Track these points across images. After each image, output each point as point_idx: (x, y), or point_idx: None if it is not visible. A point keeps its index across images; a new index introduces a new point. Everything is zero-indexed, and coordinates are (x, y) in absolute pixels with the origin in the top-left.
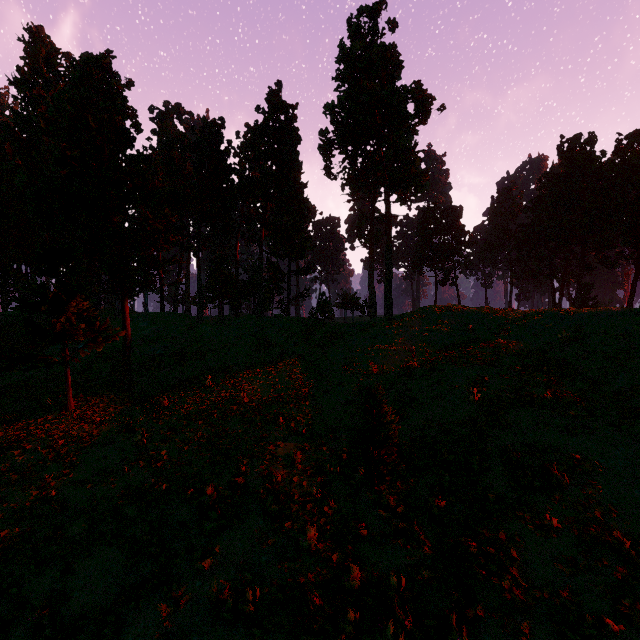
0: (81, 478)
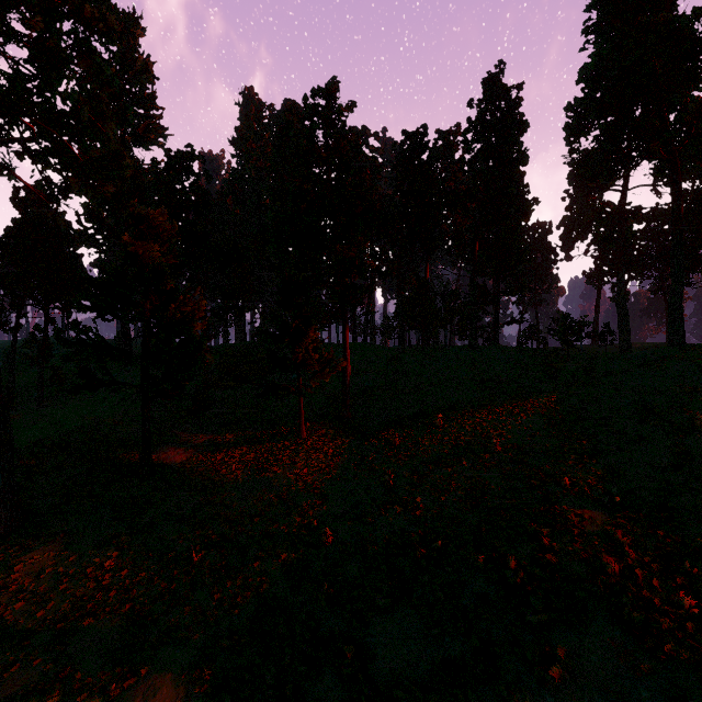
0: (334, 512)
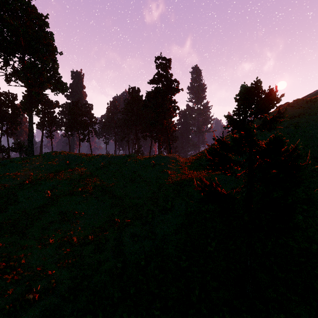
0: None
